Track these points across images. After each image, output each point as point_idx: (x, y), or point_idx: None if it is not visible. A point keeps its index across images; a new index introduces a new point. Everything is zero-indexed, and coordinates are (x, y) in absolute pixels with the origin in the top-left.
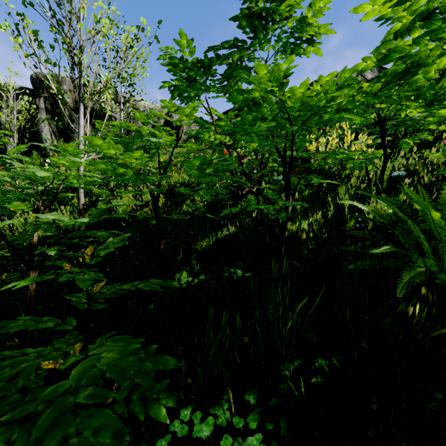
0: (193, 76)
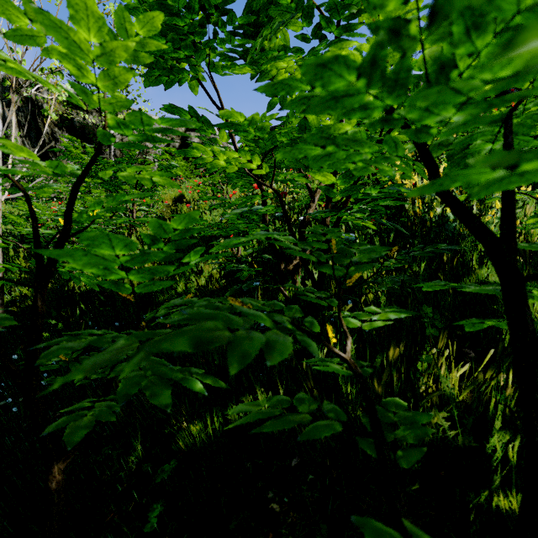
0: (169, 3)
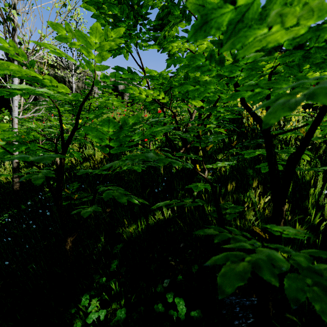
0: (118, 15)
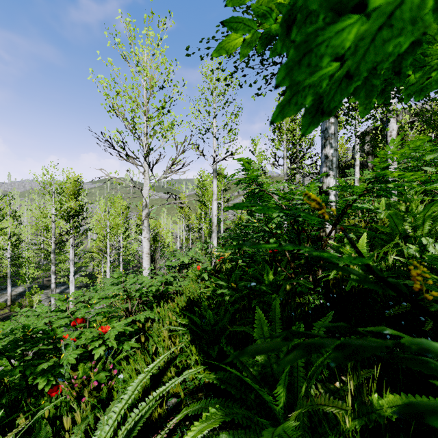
0: None
